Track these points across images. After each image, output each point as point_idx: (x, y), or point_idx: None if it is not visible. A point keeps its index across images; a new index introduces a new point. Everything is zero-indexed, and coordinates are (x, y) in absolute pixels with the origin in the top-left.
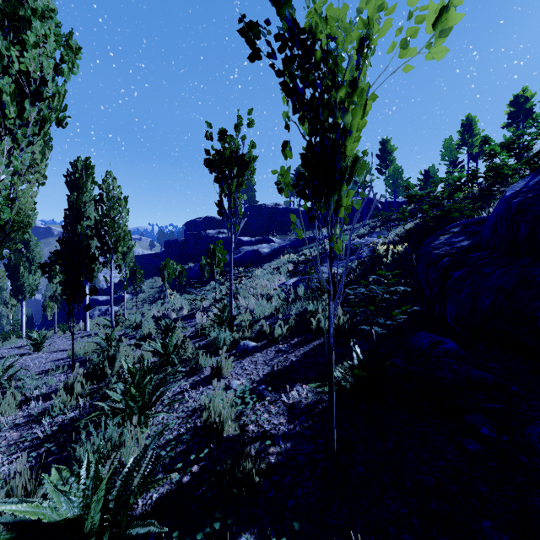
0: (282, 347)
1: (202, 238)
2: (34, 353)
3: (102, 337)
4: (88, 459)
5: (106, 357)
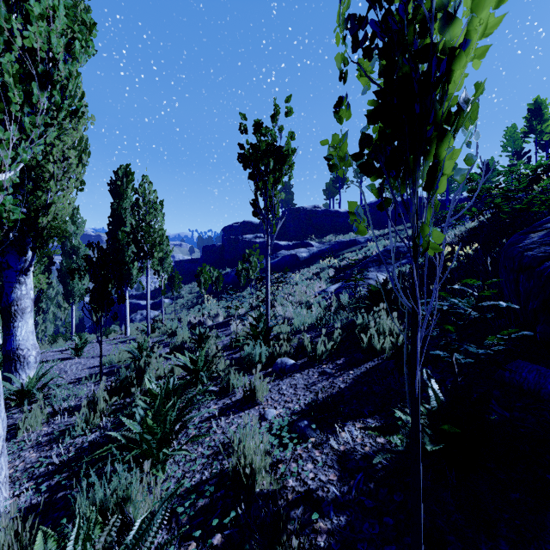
0: (326, 367)
1: (239, 243)
2: (75, 358)
3: (135, 345)
4: (78, 527)
5: (137, 367)
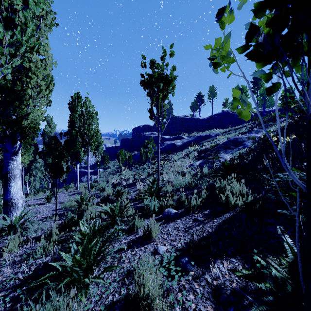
0: (197, 216)
1: (142, 137)
2: (46, 203)
3: (79, 197)
4: None
5: (80, 211)
